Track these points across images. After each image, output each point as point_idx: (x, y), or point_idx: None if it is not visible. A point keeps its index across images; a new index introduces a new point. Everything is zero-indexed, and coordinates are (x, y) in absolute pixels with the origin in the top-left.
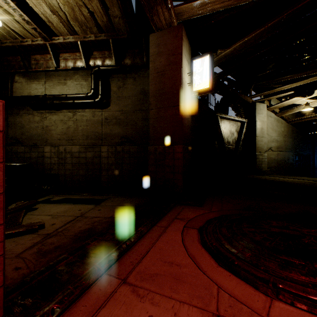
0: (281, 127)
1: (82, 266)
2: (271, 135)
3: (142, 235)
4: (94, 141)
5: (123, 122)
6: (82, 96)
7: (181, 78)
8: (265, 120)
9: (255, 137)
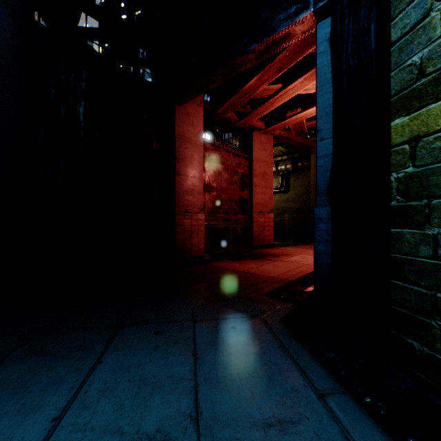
0: None
1: (283, 245)
2: None
3: (298, 245)
4: (280, 212)
5: (297, 200)
6: (274, 188)
7: None
8: None
9: None
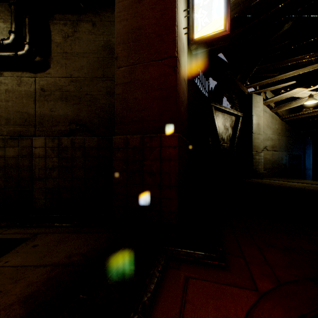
0: (275, 124)
1: None
2: (266, 132)
3: None
4: (21, 129)
5: (73, 96)
6: None
7: (175, 4)
8: (261, 115)
9: (252, 134)
